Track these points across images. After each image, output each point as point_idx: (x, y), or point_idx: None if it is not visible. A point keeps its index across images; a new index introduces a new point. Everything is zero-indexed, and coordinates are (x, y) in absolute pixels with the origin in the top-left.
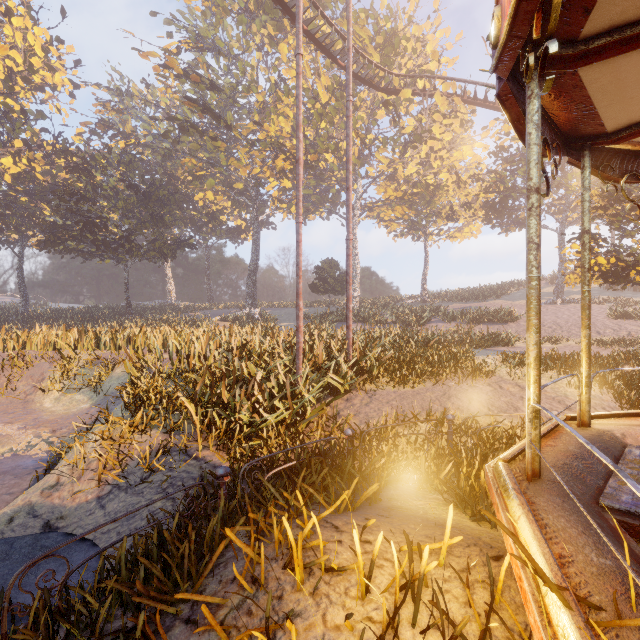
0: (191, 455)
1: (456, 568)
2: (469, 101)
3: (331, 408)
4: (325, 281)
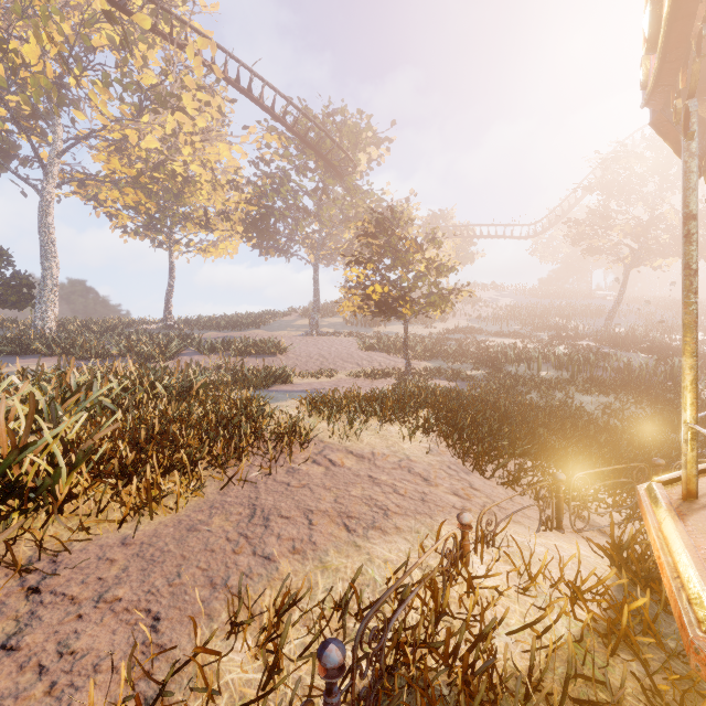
0: None
1: None
2: (231, 81)
3: None
4: None
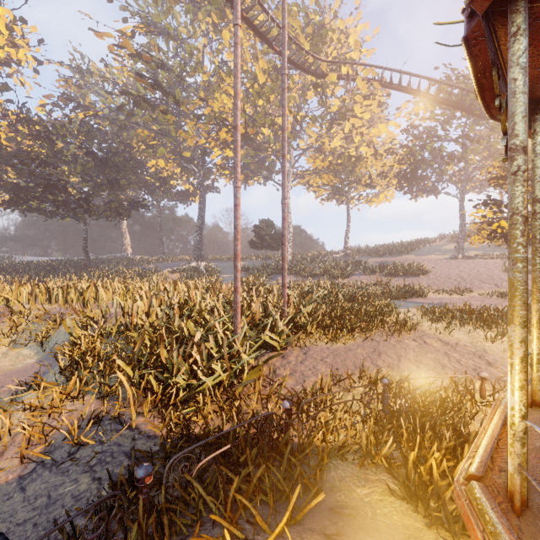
0: (125, 423)
1: None
2: (386, 85)
3: (268, 366)
4: (262, 238)
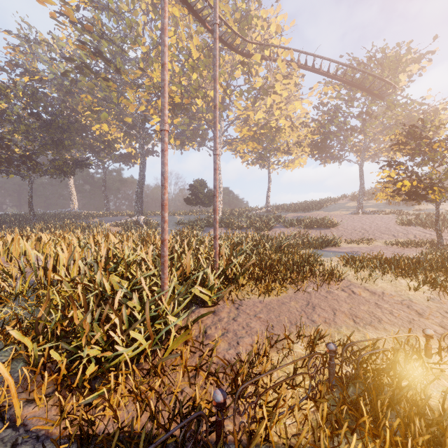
0: (7, 419)
1: None
2: (302, 66)
3: (198, 324)
4: (196, 196)
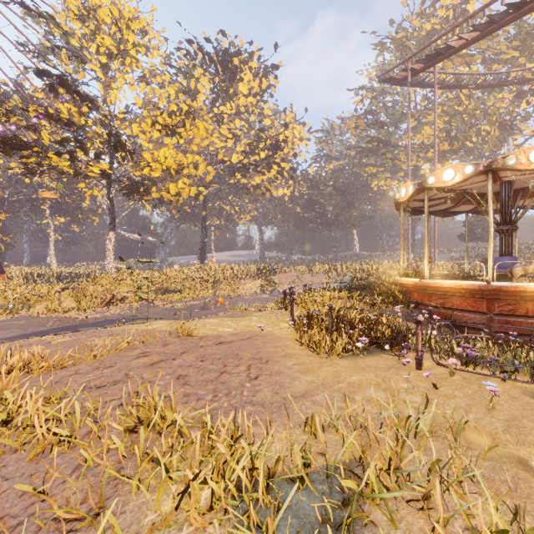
0: None
1: None
2: None
3: None
4: (471, 232)
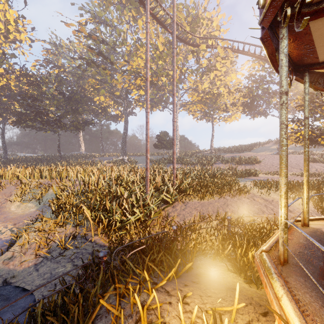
0: (88, 239)
1: (241, 323)
2: (235, 51)
3: (164, 211)
4: (161, 142)
